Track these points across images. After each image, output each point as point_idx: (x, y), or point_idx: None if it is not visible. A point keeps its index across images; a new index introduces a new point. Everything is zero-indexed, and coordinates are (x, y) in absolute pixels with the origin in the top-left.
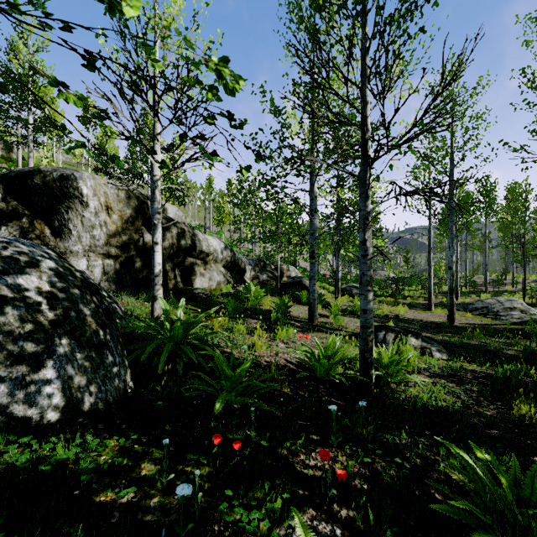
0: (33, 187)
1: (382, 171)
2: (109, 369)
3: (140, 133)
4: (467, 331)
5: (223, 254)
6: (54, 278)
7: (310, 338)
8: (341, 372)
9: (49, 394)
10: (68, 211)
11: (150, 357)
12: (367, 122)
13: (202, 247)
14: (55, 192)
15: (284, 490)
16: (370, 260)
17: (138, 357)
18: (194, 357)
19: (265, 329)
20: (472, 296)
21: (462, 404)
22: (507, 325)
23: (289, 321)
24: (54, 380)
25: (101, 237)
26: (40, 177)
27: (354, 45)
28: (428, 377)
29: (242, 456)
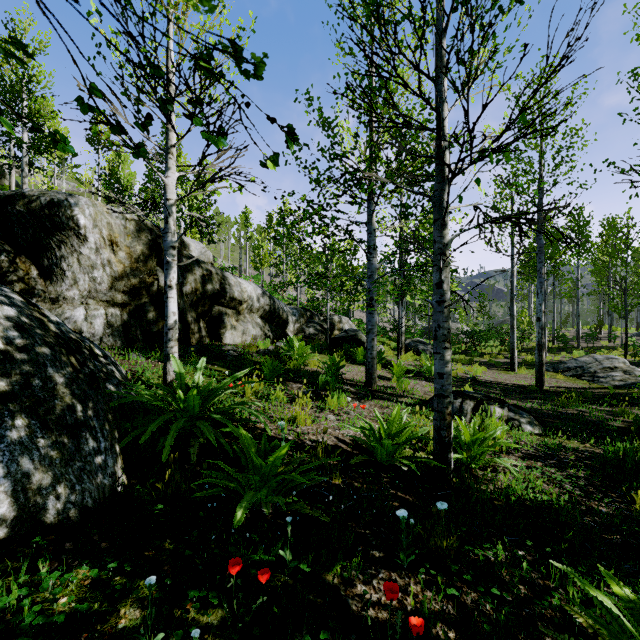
0: (16, 216)
1: (465, 188)
2: (89, 459)
3: (93, 93)
4: (560, 396)
5: (260, 302)
6: (12, 332)
7: (367, 407)
8: (409, 456)
9: None
10: (60, 247)
11: (154, 437)
12: (443, 125)
13: (234, 293)
14: (44, 222)
15: None
16: (448, 308)
17: (138, 437)
18: (213, 437)
19: (311, 396)
20: (562, 353)
21: (568, 496)
22: (607, 388)
23: (342, 386)
24: None
25: (104, 280)
26: (24, 203)
27: (427, 22)
28: (520, 458)
29: (272, 588)
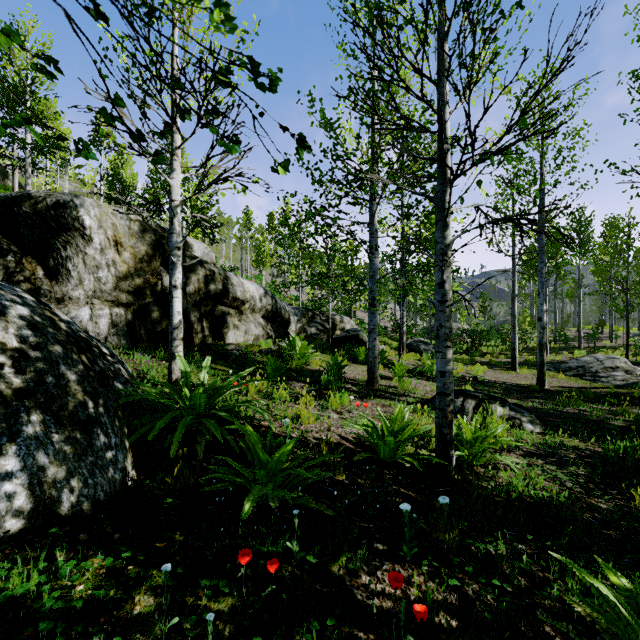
0: (22, 217)
1: (466, 190)
2: (100, 454)
3: (116, 104)
4: (562, 395)
5: (262, 302)
6: (25, 331)
7: (369, 406)
8: (411, 453)
9: (9, 493)
10: (66, 247)
11: (162, 434)
12: (445, 128)
13: (236, 293)
14: (50, 223)
15: (339, 634)
16: (449, 307)
17: (146, 434)
18: (219, 434)
19: (314, 395)
20: (564, 353)
21: (568, 493)
22: (609, 388)
23: (344, 385)
24: (16, 473)
25: (109, 280)
26: (30, 204)
27: (429, 26)
28: (521, 456)
29: (280, 578)
